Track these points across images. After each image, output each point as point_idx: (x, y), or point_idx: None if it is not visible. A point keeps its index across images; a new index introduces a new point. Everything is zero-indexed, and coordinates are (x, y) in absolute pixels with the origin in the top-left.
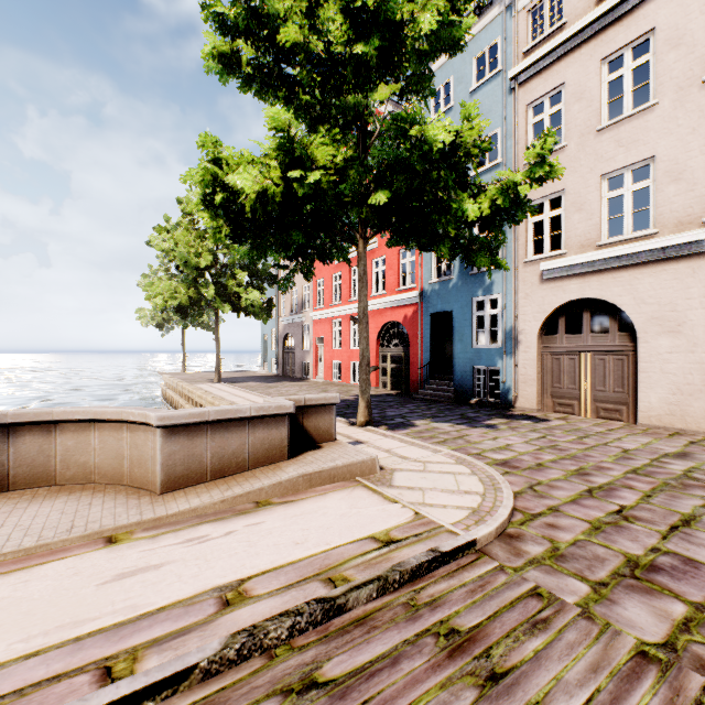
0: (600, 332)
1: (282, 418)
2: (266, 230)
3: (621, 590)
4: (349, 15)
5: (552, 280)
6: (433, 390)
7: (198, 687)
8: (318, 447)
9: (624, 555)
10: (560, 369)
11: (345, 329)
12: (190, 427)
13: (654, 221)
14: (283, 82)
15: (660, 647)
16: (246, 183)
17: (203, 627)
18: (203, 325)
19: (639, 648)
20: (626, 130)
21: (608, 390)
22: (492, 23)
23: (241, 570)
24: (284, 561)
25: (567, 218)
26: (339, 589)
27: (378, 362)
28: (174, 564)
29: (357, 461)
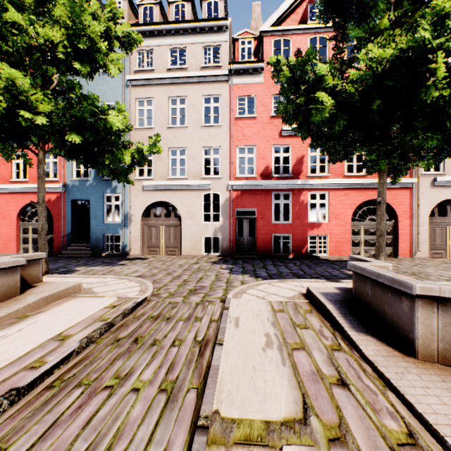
0: (165, 216)
1: (16, 268)
2: None
3: (190, 296)
4: (71, 43)
5: (148, 190)
6: (75, 250)
7: (77, 357)
8: (34, 286)
9: (188, 289)
10: (151, 234)
11: None
12: None
13: (187, 173)
14: None
15: (200, 301)
16: None
17: (61, 346)
18: None
19: (196, 303)
20: (178, 132)
21: (171, 242)
22: None
23: (53, 333)
24: (73, 324)
25: (155, 162)
26: (110, 320)
27: (19, 233)
28: (3, 346)
29: (71, 286)
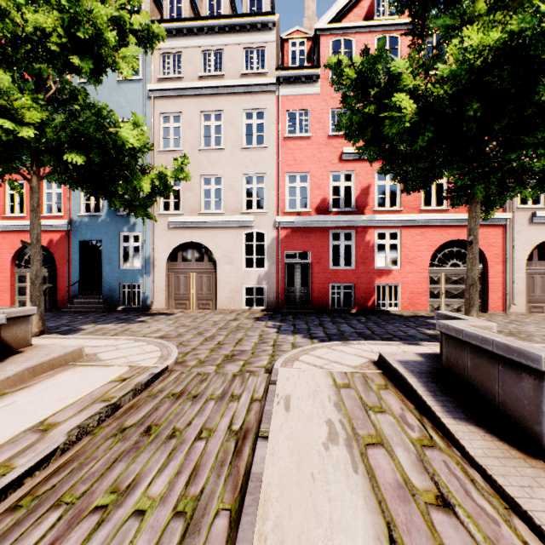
0: (197, 260)
1: None
2: None
3: (226, 364)
4: (67, 31)
5: (175, 228)
6: (83, 303)
7: (61, 457)
8: (20, 352)
9: (224, 355)
10: (179, 283)
11: None
12: None
13: (224, 207)
14: None
15: (239, 372)
16: None
17: (41, 441)
18: None
19: (234, 374)
20: (212, 156)
21: (204, 293)
22: None
23: (33, 420)
24: (63, 406)
25: (184, 193)
26: (115, 400)
27: (14, 282)
28: None
29: (69, 351)
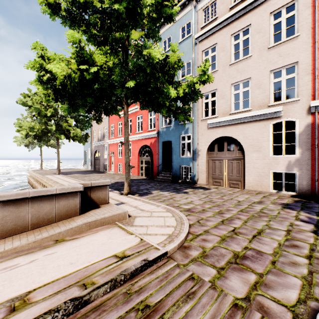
0: (232, 150)
1: (76, 193)
2: (75, 97)
3: (230, 271)
4: None
5: (212, 128)
6: (163, 176)
7: None
8: (98, 207)
9: (233, 252)
10: (215, 166)
11: (124, 148)
12: (16, 201)
13: (251, 105)
14: (83, 22)
15: (243, 300)
16: (57, 70)
17: None
18: (52, 145)
19: (234, 302)
20: (240, 65)
21: (234, 175)
22: (188, 13)
23: (31, 285)
24: (60, 275)
25: (218, 101)
26: (87, 290)
27: (139, 164)
28: None
29: (116, 213)
